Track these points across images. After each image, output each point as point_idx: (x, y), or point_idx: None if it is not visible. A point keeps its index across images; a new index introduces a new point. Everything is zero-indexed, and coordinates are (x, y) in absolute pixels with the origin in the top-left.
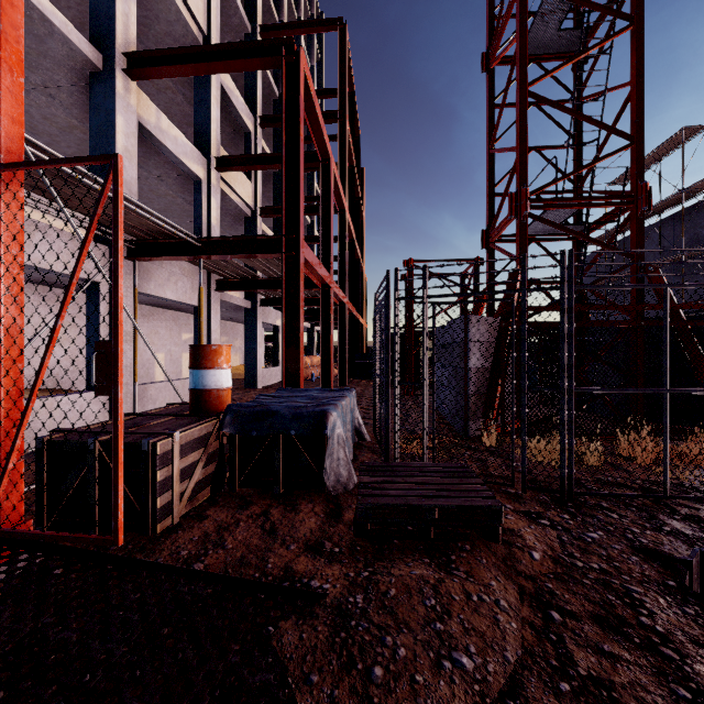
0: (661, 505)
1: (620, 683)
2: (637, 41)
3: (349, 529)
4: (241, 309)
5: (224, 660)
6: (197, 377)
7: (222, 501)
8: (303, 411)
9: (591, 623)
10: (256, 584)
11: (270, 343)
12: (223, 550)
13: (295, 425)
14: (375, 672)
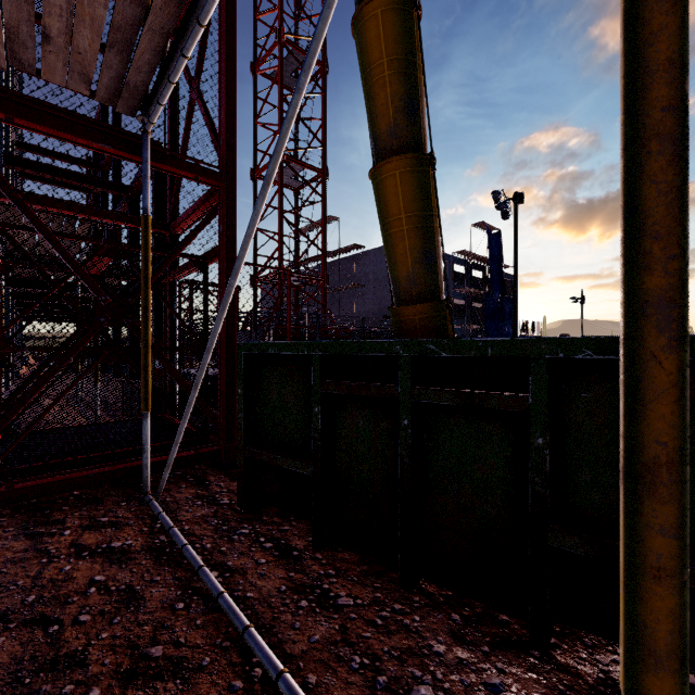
0: None
1: None
2: (325, 209)
3: None
4: None
5: None
6: None
7: None
8: None
9: None
10: None
11: None
12: None
13: None
14: None
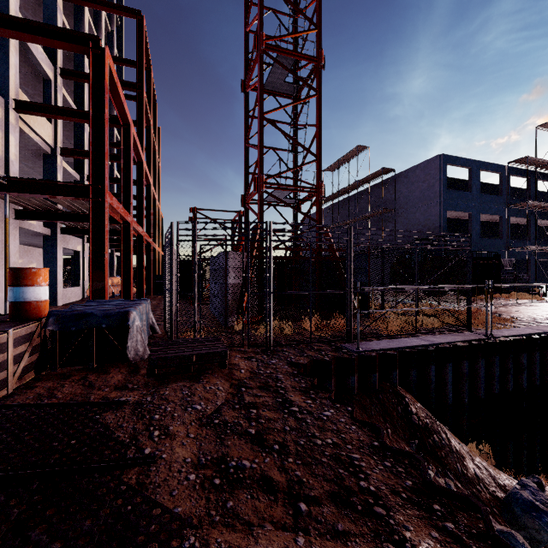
0: (309, 346)
1: (259, 402)
2: (319, 104)
3: (144, 377)
4: (40, 235)
5: (73, 429)
6: (18, 293)
7: (46, 378)
8: (111, 312)
9: (257, 389)
10: (86, 403)
11: (67, 266)
12: (56, 398)
13: (106, 321)
14: (155, 417)
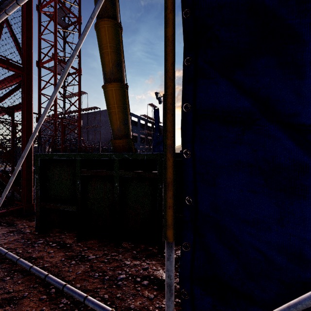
0: None
1: None
2: (80, 89)
3: None
4: None
5: None
6: None
7: None
8: None
9: None
10: None
11: None
12: None
13: None
14: None
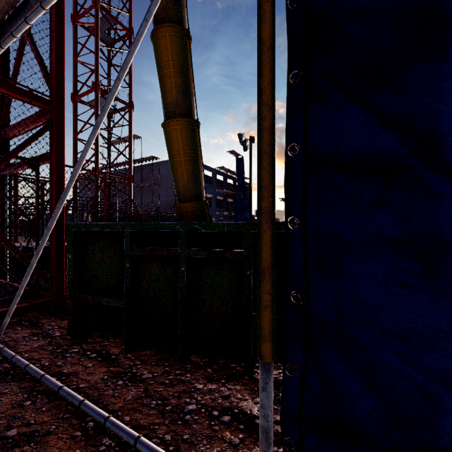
0: None
1: None
2: (131, 131)
3: None
4: None
5: None
6: None
7: None
8: None
9: None
10: None
11: None
12: None
13: None
14: None
